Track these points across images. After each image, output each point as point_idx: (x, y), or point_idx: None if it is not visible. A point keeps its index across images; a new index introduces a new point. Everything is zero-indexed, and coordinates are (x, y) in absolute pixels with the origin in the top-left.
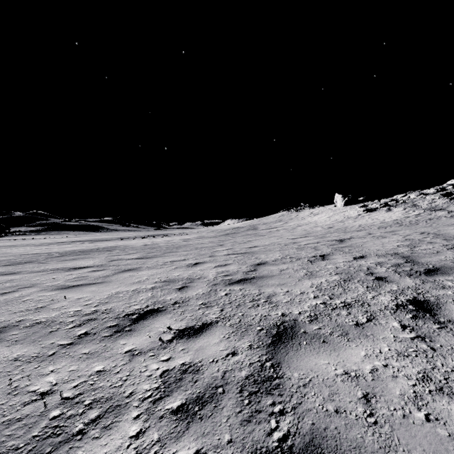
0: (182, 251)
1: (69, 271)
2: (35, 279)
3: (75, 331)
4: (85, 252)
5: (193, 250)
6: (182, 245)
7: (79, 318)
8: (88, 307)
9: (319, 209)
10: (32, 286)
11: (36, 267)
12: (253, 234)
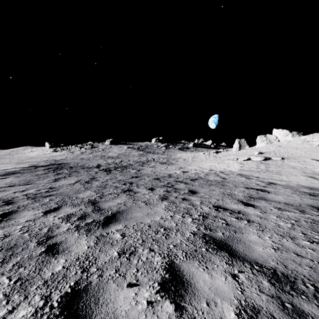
0: None
1: None
2: None
3: None
4: None
5: None
6: None
7: None
8: None
9: (37, 149)
10: None
11: None
12: None
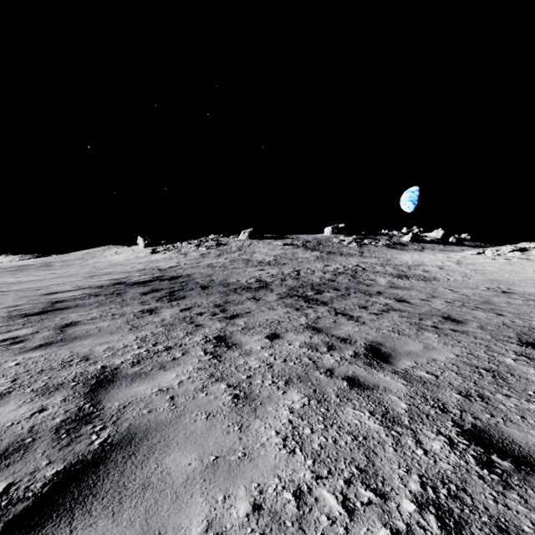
0: None
1: None
2: None
3: None
4: None
5: None
6: None
7: None
8: None
9: (125, 249)
10: None
11: None
12: (46, 269)
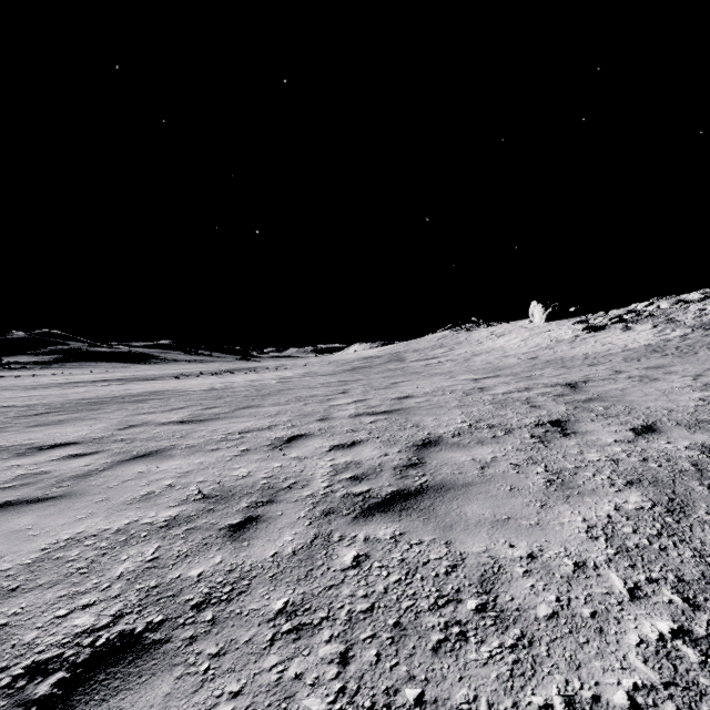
0: (270, 405)
1: (22, 455)
2: None
3: None
4: (96, 404)
5: (291, 404)
6: (274, 390)
7: None
8: None
9: (504, 327)
10: None
11: None
12: (399, 369)
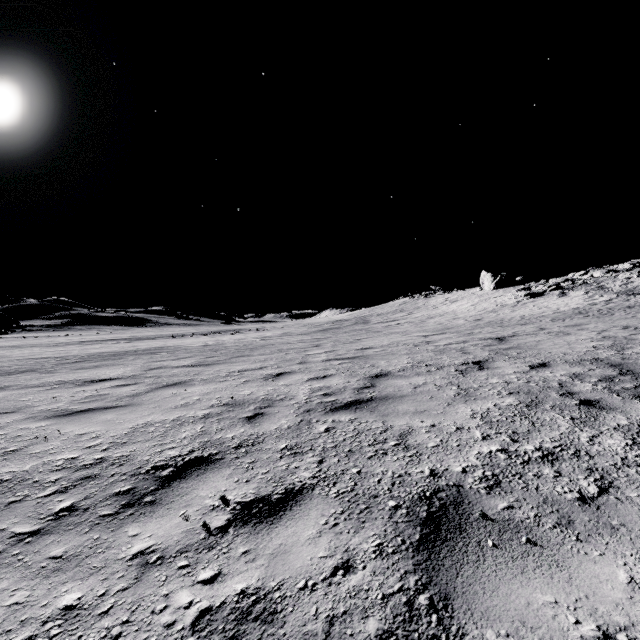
0: (259, 355)
1: (82, 385)
2: (26, 398)
3: (53, 503)
4: (116, 355)
5: (275, 353)
6: (259, 345)
7: (68, 473)
8: (91, 452)
9: (458, 294)
10: (16, 410)
11: (35, 379)
12: (364, 329)
